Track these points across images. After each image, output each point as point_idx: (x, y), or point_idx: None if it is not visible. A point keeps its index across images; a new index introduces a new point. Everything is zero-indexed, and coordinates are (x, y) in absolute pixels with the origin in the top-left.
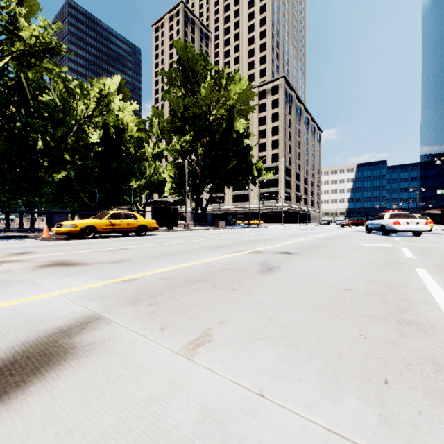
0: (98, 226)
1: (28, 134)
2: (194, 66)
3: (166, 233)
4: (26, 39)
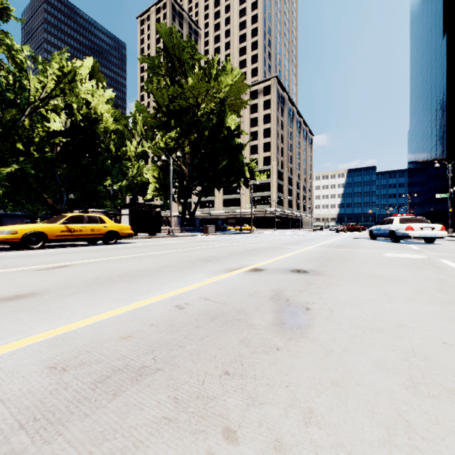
0: (50, 232)
1: None
2: (180, 53)
3: (145, 240)
4: None
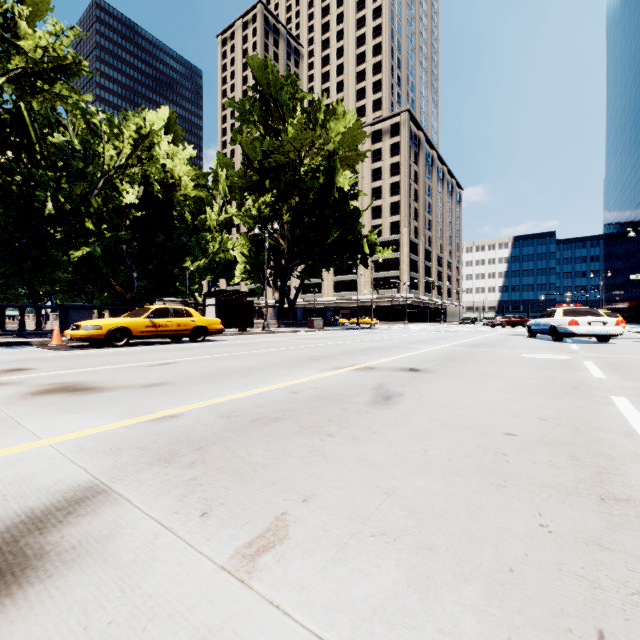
0: (134, 328)
1: (32, 193)
2: (278, 93)
3: (236, 337)
4: (29, 51)
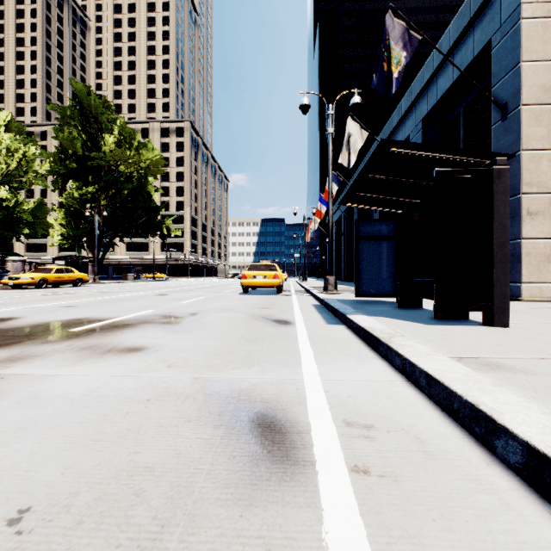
0: (50, 279)
1: None
2: (99, 114)
3: (89, 285)
4: None
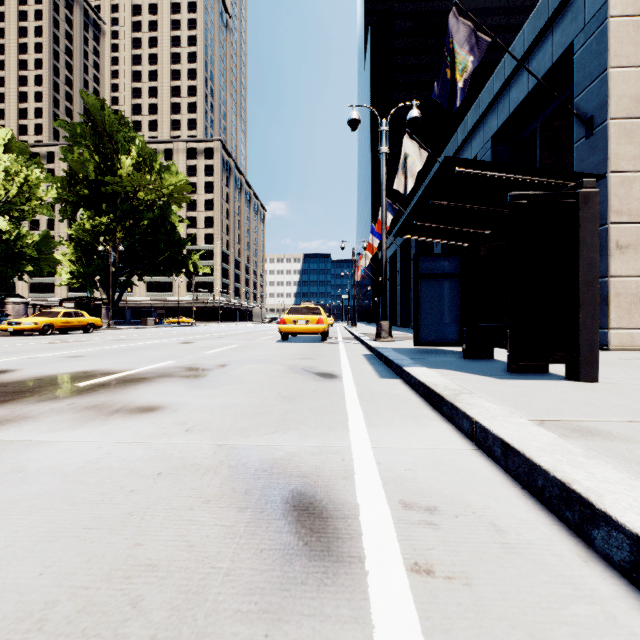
0: (56, 324)
1: None
2: (114, 132)
3: (103, 331)
4: None
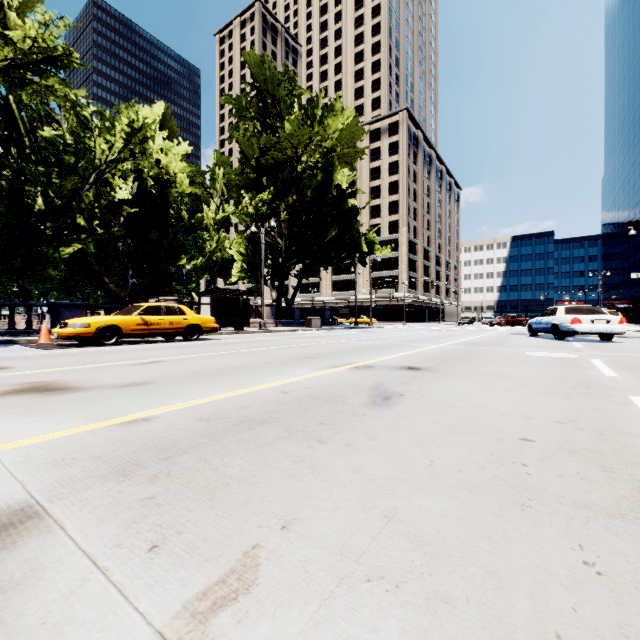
0: (125, 326)
1: (21, 188)
2: (275, 90)
3: (232, 336)
4: (17, 42)
